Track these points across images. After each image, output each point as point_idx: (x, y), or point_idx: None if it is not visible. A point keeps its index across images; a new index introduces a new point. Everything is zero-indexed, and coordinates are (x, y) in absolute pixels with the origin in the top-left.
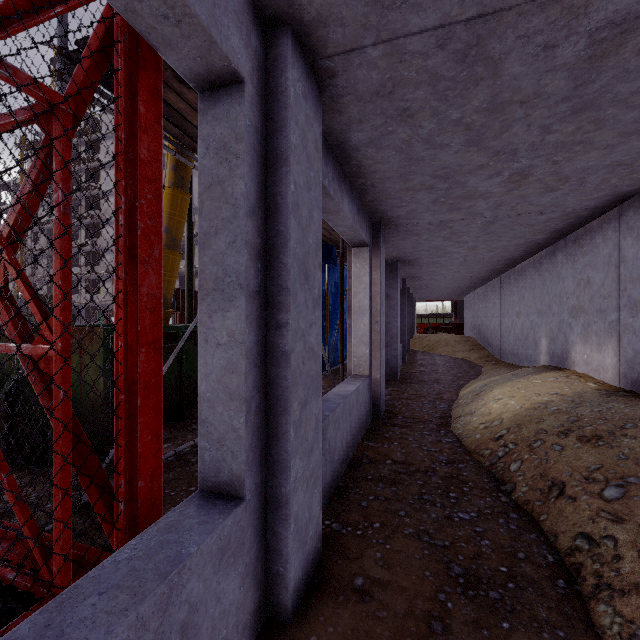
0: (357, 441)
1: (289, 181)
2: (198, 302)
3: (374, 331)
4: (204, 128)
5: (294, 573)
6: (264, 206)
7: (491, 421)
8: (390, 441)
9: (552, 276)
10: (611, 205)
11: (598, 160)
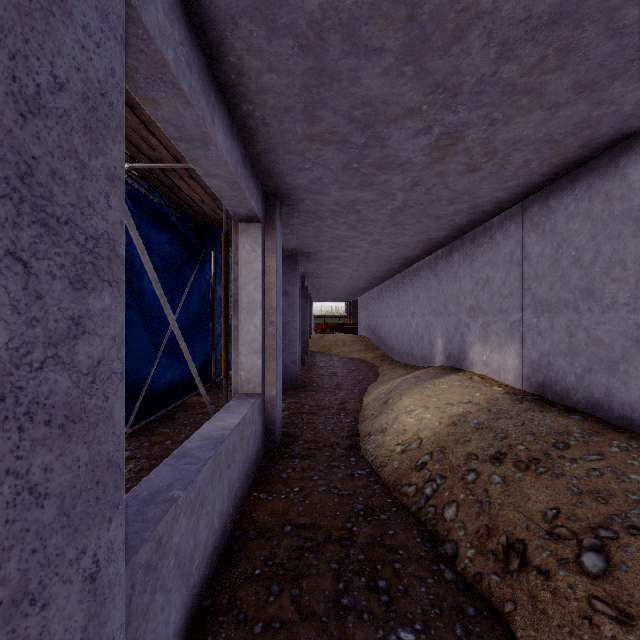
0: (242, 496)
1: None
2: None
3: (268, 334)
4: None
5: None
6: None
7: (408, 442)
8: (289, 486)
9: (448, 276)
10: (516, 200)
11: (534, 128)
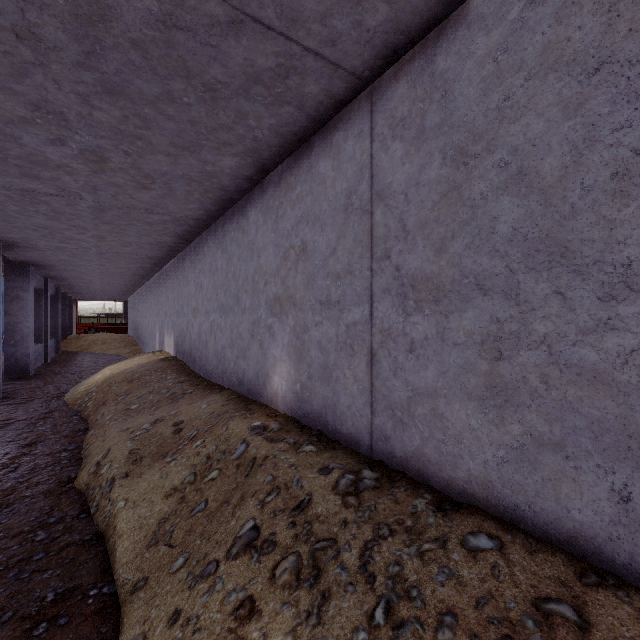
0: None
1: None
2: None
3: None
4: None
5: None
6: None
7: (91, 385)
8: None
9: (160, 291)
10: (170, 257)
11: (139, 240)
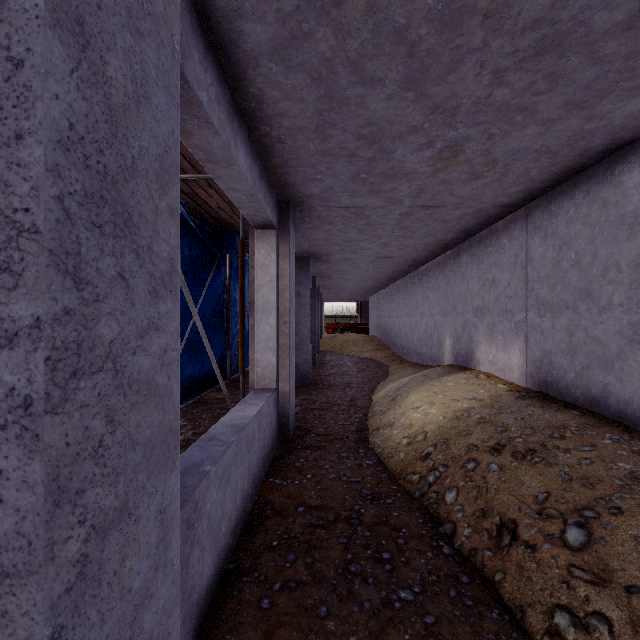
0: (259, 481)
1: None
2: None
3: (282, 334)
4: None
5: None
6: None
7: (414, 435)
8: (302, 473)
9: (456, 277)
10: (520, 204)
11: (531, 141)
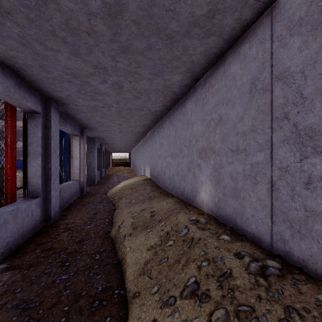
0: (73, 199)
1: (51, 132)
2: (28, 157)
3: (81, 165)
4: (30, 121)
5: (52, 214)
6: (45, 137)
7: (116, 189)
8: (85, 198)
9: (144, 147)
10: (148, 131)
11: (135, 124)
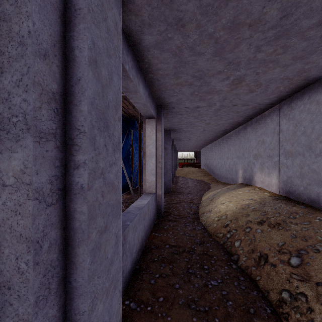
0: (148, 233)
1: (86, 36)
2: None
3: (158, 167)
4: None
5: None
6: (62, 56)
7: (221, 216)
8: (167, 231)
9: (244, 139)
10: (276, 103)
11: (278, 74)
